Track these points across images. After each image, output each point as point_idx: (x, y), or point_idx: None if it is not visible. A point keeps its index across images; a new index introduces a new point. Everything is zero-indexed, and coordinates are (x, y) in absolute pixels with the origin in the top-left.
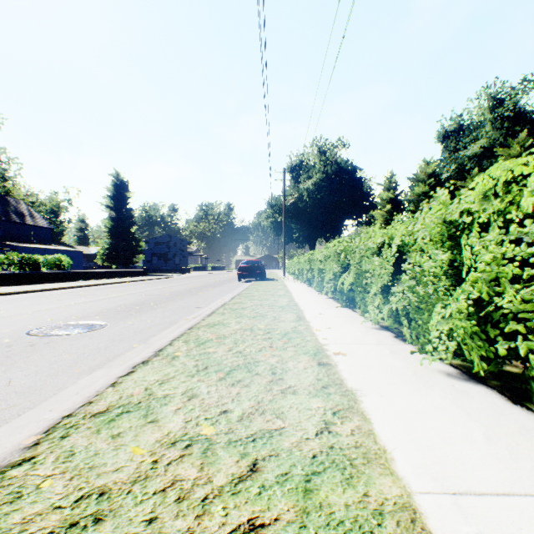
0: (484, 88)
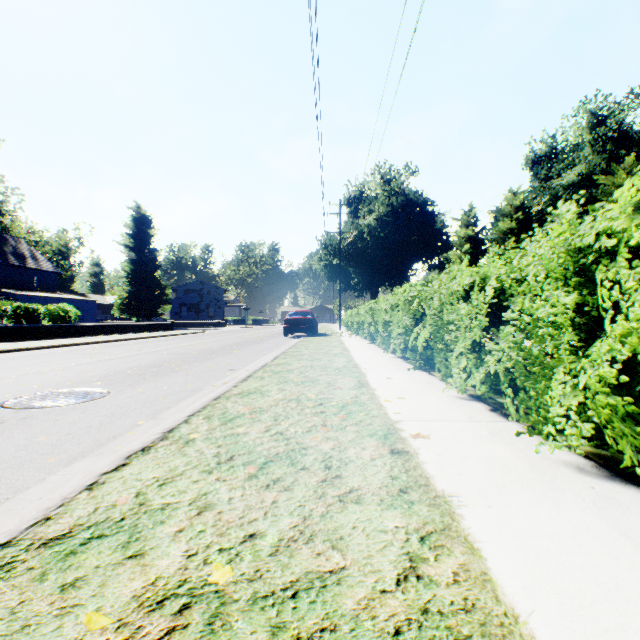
0: (582, 103)
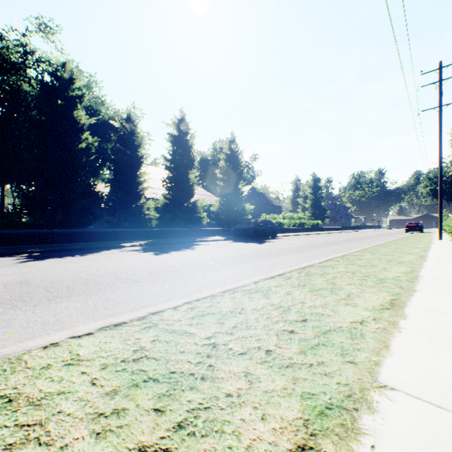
0: None
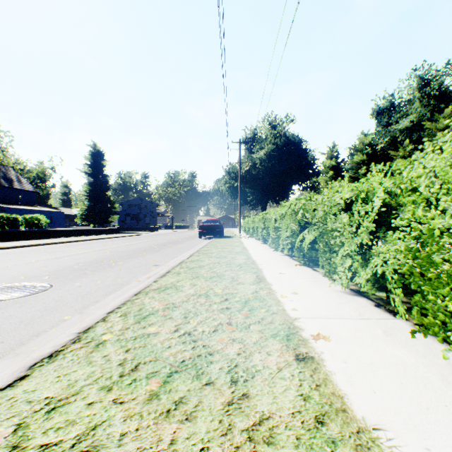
0: (413, 71)
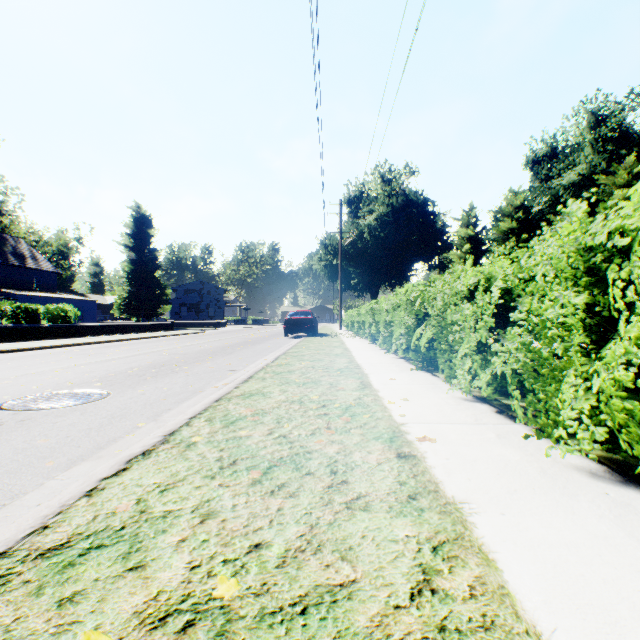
0: (583, 103)
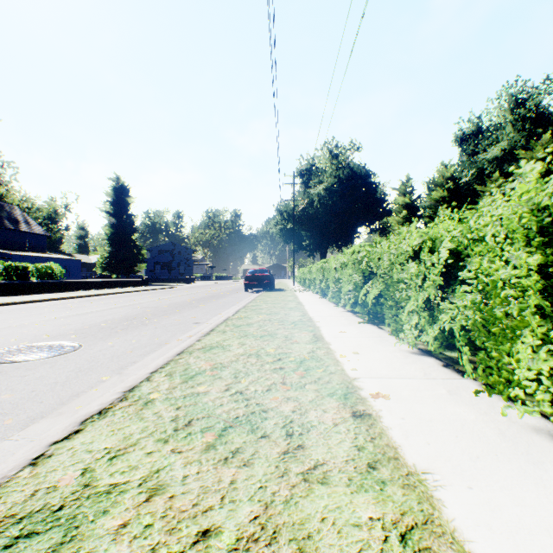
0: (505, 88)
